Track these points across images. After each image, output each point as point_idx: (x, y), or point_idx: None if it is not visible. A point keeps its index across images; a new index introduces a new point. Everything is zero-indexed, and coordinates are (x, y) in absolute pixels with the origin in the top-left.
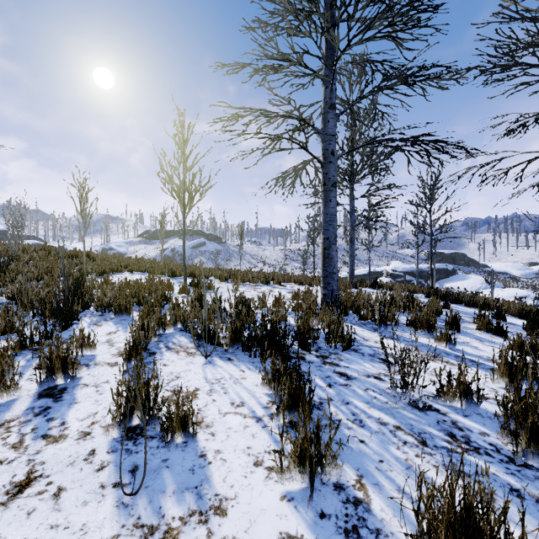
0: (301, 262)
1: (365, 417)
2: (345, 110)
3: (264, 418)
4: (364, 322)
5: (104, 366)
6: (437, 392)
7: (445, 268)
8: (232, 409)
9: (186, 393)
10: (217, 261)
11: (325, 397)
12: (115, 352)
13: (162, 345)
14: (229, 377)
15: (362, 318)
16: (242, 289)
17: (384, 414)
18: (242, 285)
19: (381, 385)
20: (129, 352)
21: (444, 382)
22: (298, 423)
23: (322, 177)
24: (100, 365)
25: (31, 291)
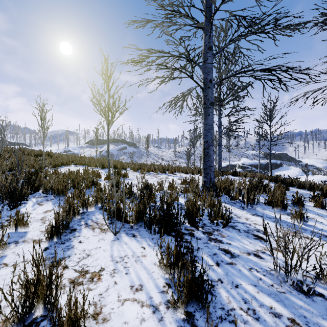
0: (185, 159)
1: (256, 305)
2: (219, 51)
3: (161, 308)
4: (233, 201)
5: (29, 243)
6: (317, 274)
7: (275, 162)
8: (131, 295)
9: (91, 274)
10: (134, 158)
11: (215, 278)
12: (44, 229)
13: (83, 222)
14: (131, 255)
15: (232, 199)
16: (147, 176)
17: (274, 301)
18: (148, 173)
19: (262, 263)
20: (50, 232)
21: (314, 260)
22: (194, 314)
23: (203, 98)
24: (27, 243)
25: (1, 179)
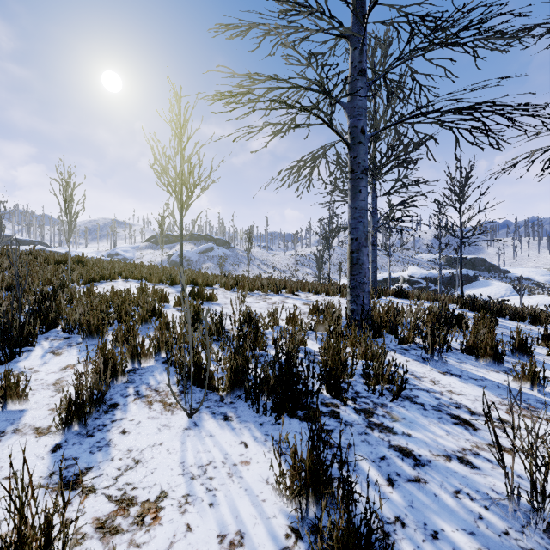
0: (312, 267)
1: None
2: (378, 78)
3: None
4: (405, 346)
5: (25, 436)
6: None
7: (465, 274)
8: None
9: (141, 507)
10: (226, 266)
11: (389, 514)
12: (58, 404)
13: (132, 390)
14: (222, 461)
15: (402, 342)
16: (249, 299)
17: None
18: (250, 294)
19: (478, 480)
20: (66, 413)
21: None
22: None
23: (350, 162)
24: (21, 434)
25: None
